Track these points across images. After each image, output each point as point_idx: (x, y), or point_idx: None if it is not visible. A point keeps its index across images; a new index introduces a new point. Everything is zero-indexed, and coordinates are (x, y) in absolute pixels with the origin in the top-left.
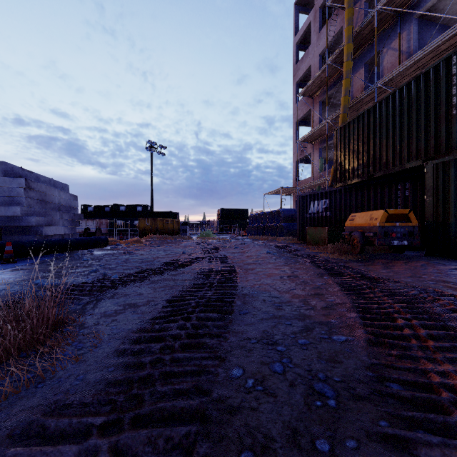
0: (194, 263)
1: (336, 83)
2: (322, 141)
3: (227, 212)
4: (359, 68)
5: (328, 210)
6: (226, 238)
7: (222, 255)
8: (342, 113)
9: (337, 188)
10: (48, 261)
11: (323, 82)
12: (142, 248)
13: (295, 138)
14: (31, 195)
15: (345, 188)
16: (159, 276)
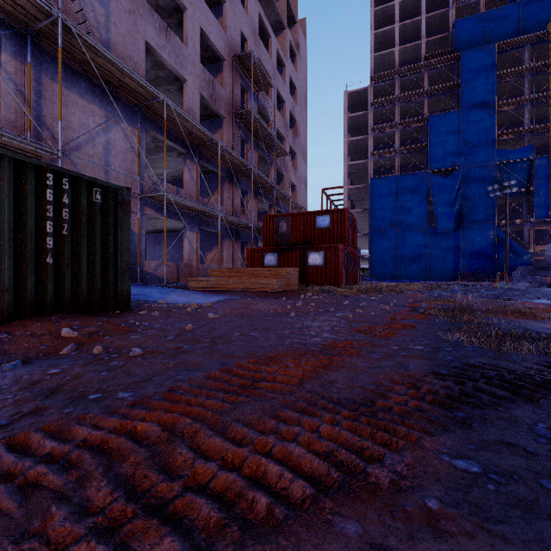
0: None
1: None
2: None
3: None
4: None
5: None
6: None
7: None
8: None
9: None
10: None
11: None
12: None
13: None
14: None
15: None
16: None
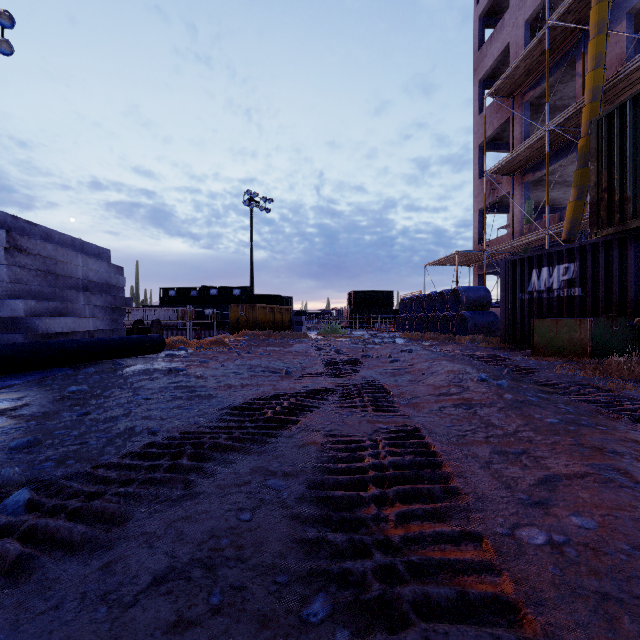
0: (306, 413)
1: (562, 64)
2: (531, 170)
3: (362, 296)
4: (614, 24)
5: (576, 284)
6: (364, 335)
7: (369, 380)
8: (589, 102)
9: (599, 238)
10: (11, 390)
11: (536, 65)
12: (214, 358)
13: (478, 172)
14: (23, 261)
15: (620, 237)
16: (180, 490)
